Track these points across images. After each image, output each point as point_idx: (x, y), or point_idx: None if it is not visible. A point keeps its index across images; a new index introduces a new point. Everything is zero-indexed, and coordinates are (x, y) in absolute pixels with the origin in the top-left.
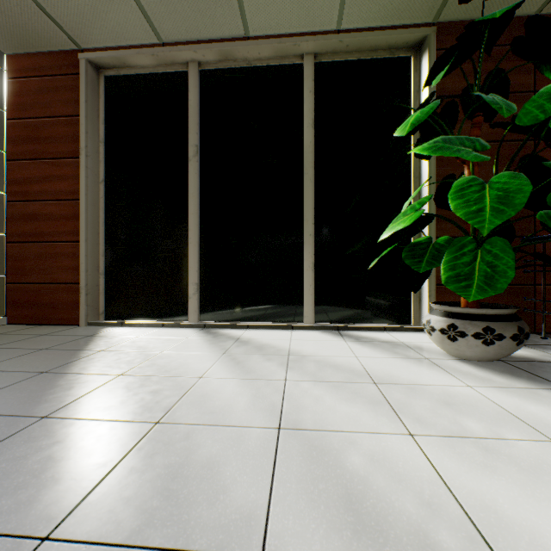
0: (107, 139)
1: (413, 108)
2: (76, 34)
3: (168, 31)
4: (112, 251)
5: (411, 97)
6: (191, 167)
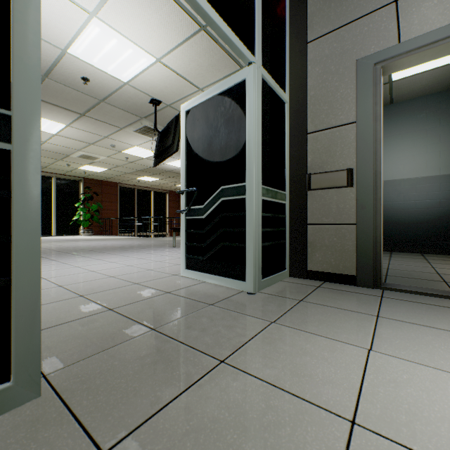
0: None
1: (79, 200)
2: None
3: None
4: None
5: (79, 189)
6: None
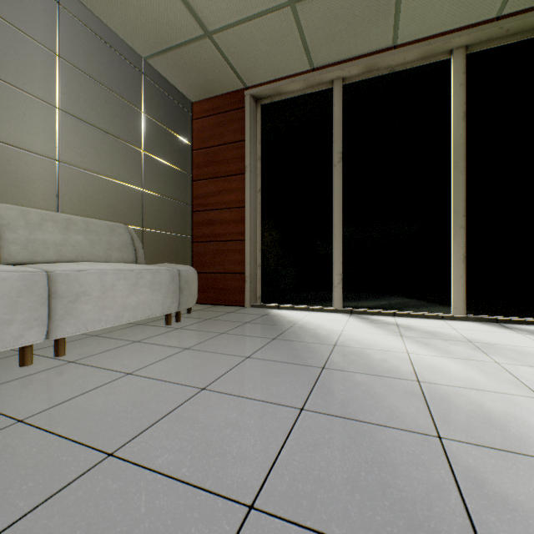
0: (262, 156)
1: None
2: (246, 77)
3: (321, 58)
4: (266, 247)
5: None
6: (336, 172)
